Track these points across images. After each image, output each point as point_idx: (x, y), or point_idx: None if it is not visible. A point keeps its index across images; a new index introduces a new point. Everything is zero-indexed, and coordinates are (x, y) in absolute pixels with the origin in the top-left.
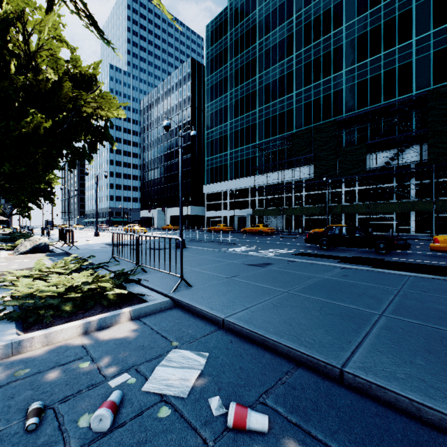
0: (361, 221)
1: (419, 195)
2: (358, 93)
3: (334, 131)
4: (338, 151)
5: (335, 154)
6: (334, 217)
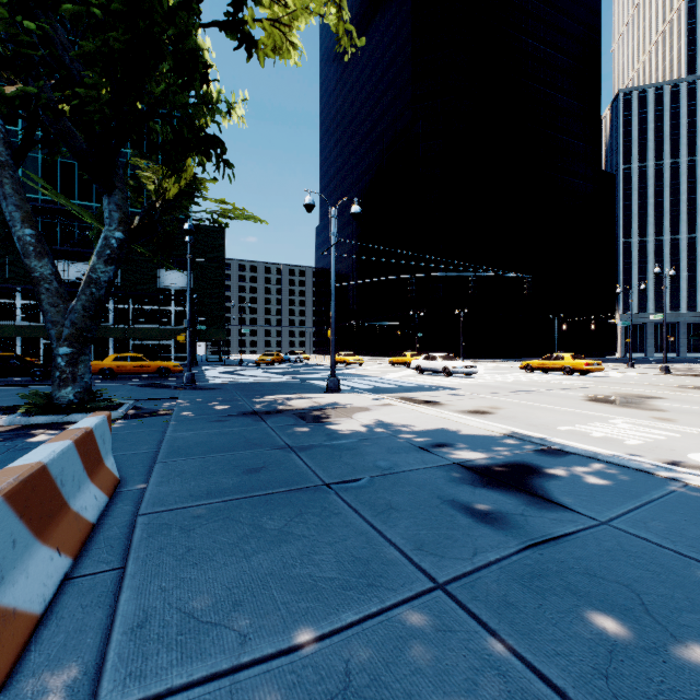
0: (49, 347)
1: (118, 321)
2: (44, 173)
3: (2, 215)
4: (8, 246)
5: (3, 248)
6: (4, 342)
